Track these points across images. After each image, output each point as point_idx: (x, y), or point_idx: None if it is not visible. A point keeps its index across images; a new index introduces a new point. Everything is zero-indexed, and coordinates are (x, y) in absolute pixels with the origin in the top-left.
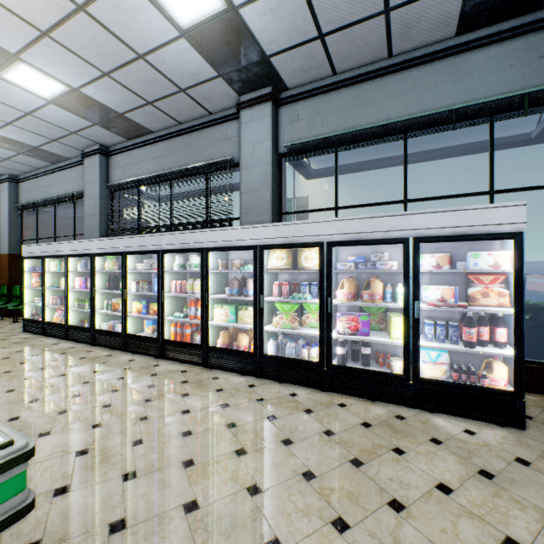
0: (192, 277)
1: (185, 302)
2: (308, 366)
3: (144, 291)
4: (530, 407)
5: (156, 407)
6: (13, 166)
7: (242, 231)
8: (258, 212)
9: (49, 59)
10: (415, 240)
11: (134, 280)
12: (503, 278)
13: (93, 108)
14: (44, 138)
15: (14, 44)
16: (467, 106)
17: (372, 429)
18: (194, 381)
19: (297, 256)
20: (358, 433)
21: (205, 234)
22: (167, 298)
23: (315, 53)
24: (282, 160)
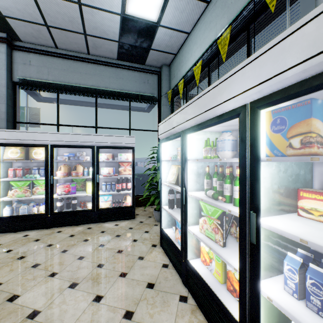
0: None
1: None
2: (38, 217)
3: None
4: (140, 211)
5: None
6: None
7: None
8: None
9: None
10: (97, 147)
11: None
12: (131, 164)
13: None
14: None
15: None
16: (121, 91)
17: (75, 236)
18: None
19: (29, 151)
20: (67, 240)
21: None
22: None
23: (43, 32)
24: (16, 86)
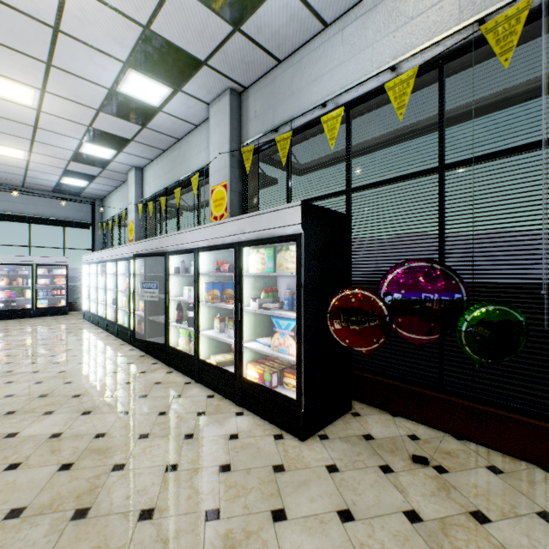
0: None
1: None
2: None
3: None
4: (74, 313)
5: None
6: None
7: None
8: None
9: None
10: (36, 265)
11: None
12: (65, 276)
13: None
14: None
15: None
16: (56, 218)
17: (23, 321)
18: None
19: None
20: (18, 322)
21: None
22: None
23: None
24: None
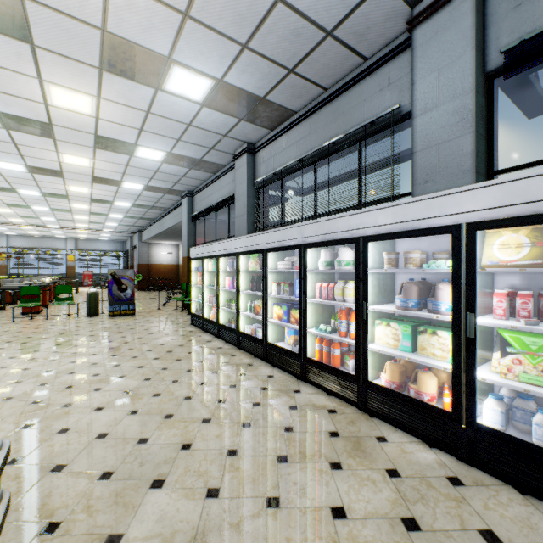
0: (341, 278)
1: (332, 310)
2: None
3: (284, 295)
4: None
5: (293, 481)
6: (188, 182)
7: (428, 203)
8: (447, 175)
9: (194, 49)
10: None
11: (275, 281)
12: None
13: (237, 99)
14: (204, 148)
15: (165, 44)
16: None
17: None
18: (347, 436)
19: None
20: None
21: (361, 216)
22: (309, 305)
23: None
24: (493, 82)
